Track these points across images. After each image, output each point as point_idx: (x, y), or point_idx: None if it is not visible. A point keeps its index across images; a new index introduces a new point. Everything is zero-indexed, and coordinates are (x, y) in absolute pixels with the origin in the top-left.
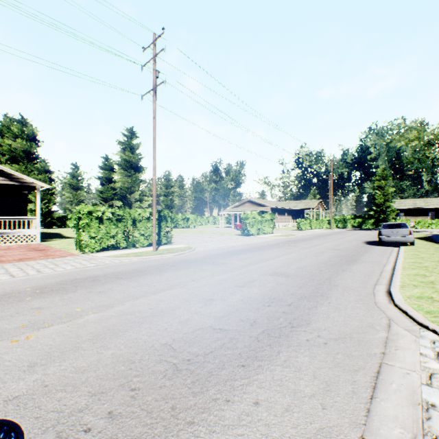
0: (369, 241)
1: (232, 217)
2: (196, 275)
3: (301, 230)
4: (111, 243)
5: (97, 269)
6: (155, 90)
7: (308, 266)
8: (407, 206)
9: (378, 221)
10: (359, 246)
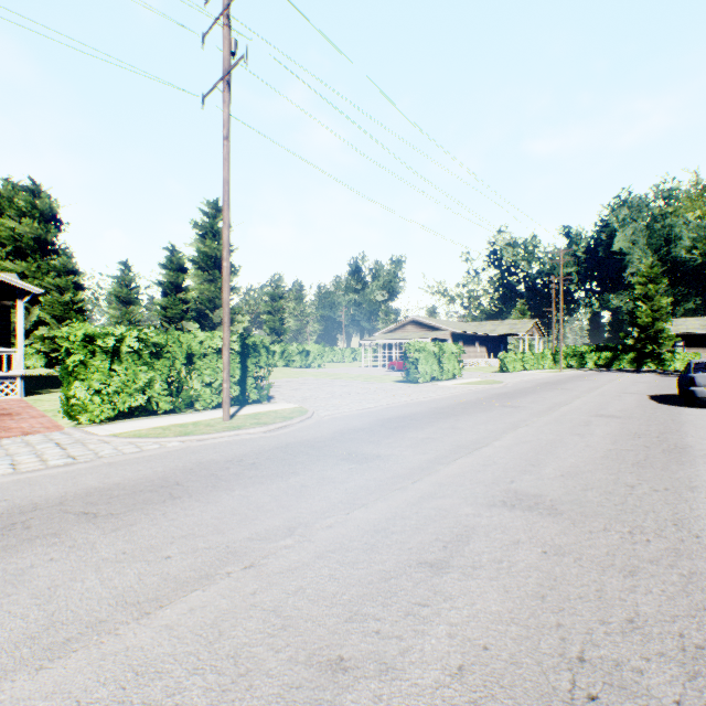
0: (656, 396)
1: (384, 350)
2: (303, 504)
3: (507, 373)
4: (137, 402)
5: (60, 476)
6: (227, 80)
7: (585, 469)
8: (692, 329)
9: (642, 356)
10: (648, 408)
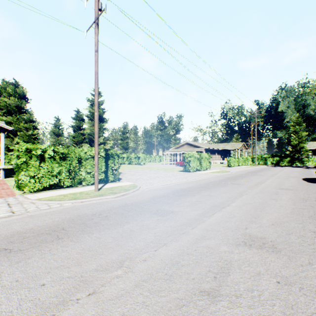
0: (305, 178)
1: (174, 156)
2: (130, 243)
3: (231, 167)
4: (53, 182)
5: (1, 224)
6: (97, 22)
7: (284, 220)
8: None
9: (293, 159)
10: (304, 185)
